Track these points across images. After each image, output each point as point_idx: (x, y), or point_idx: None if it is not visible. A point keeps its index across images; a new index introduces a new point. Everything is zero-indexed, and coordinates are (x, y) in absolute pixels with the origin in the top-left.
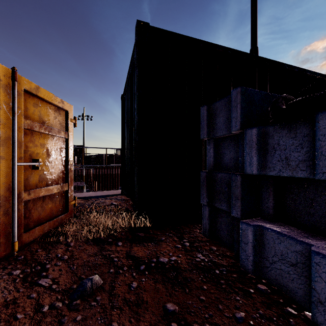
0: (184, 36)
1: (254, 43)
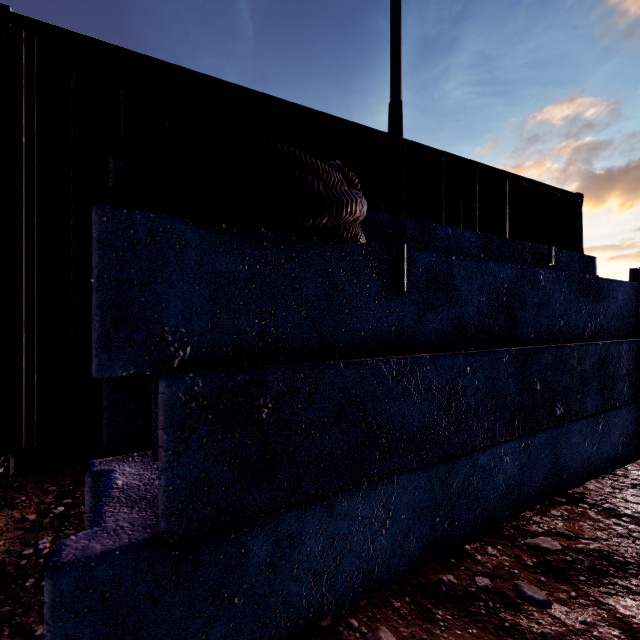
0: (114, 47)
1: (396, 92)
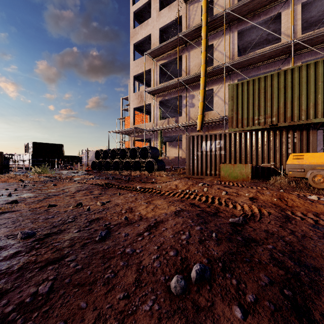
0: None
1: None
